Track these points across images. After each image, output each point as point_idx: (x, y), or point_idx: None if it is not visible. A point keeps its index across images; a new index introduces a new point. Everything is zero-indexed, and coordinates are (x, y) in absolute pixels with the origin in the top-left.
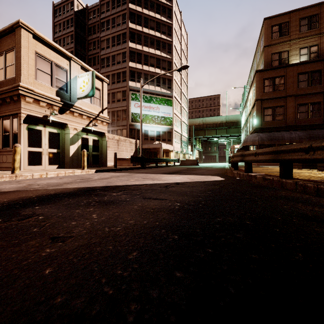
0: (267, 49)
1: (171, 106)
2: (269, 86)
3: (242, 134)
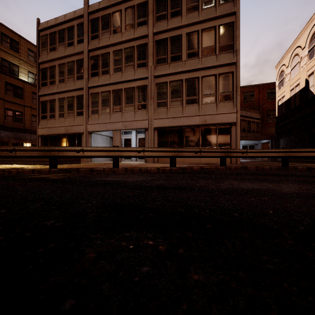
0: None
1: None
2: None
3: None
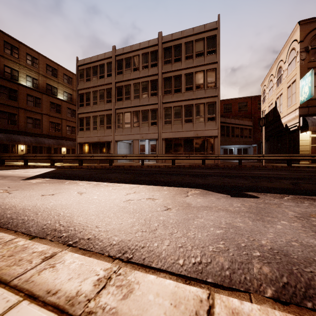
0: (0, 58)
1: None
2: (5, 93)
3: None
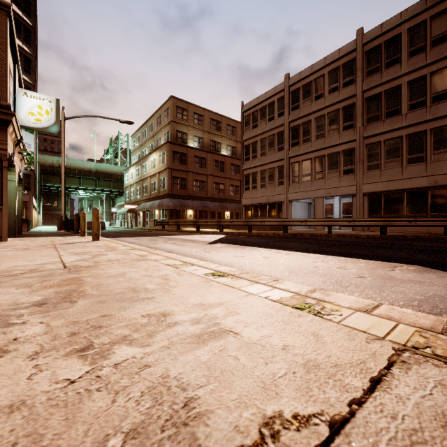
0: (174, 125)
1: (32, 132)
2: (177, 159)
3: (129, 192)
